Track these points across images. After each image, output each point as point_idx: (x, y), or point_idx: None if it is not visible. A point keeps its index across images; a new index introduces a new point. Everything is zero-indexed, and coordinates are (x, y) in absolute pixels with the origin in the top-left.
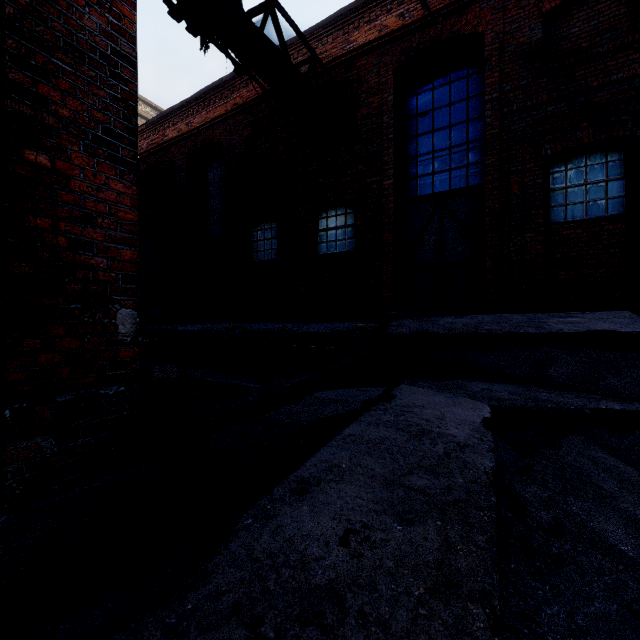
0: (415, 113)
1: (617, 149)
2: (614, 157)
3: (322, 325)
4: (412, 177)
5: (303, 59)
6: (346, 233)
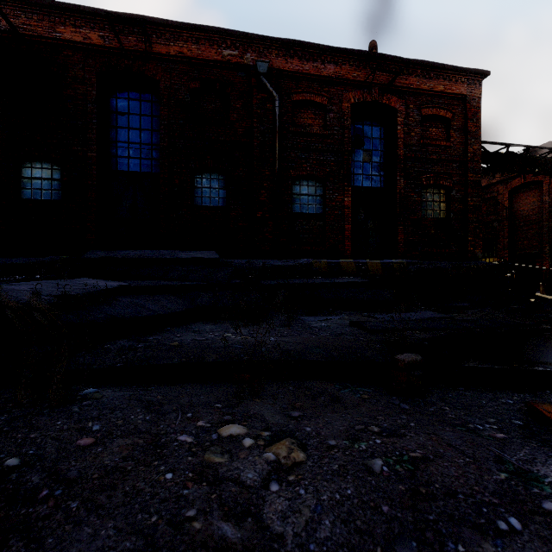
0: (115, 110)
1: (223, 174)
2: (222, 177)
3: (26, 258)
4: (113, 155)
5: (4, 29)
6: (53, 185)
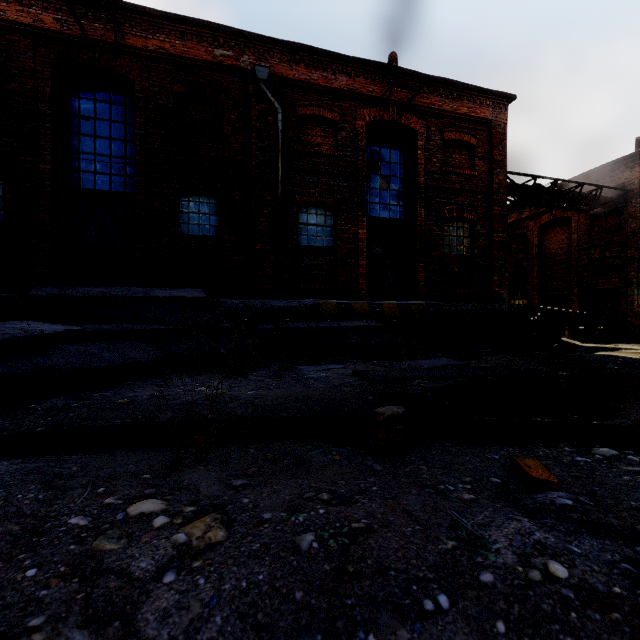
0: (78, 113)
1: (215, 197)
2: (214, 201)
3: None
4: (75, 169)
5: None
6: None
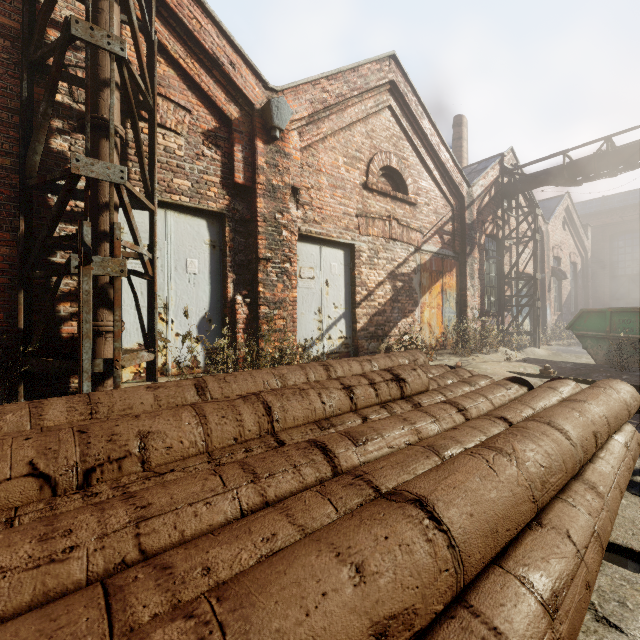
0: (617, 247)
1: None
2: None
3: None
4: (615, 268)
5: None
6: None
